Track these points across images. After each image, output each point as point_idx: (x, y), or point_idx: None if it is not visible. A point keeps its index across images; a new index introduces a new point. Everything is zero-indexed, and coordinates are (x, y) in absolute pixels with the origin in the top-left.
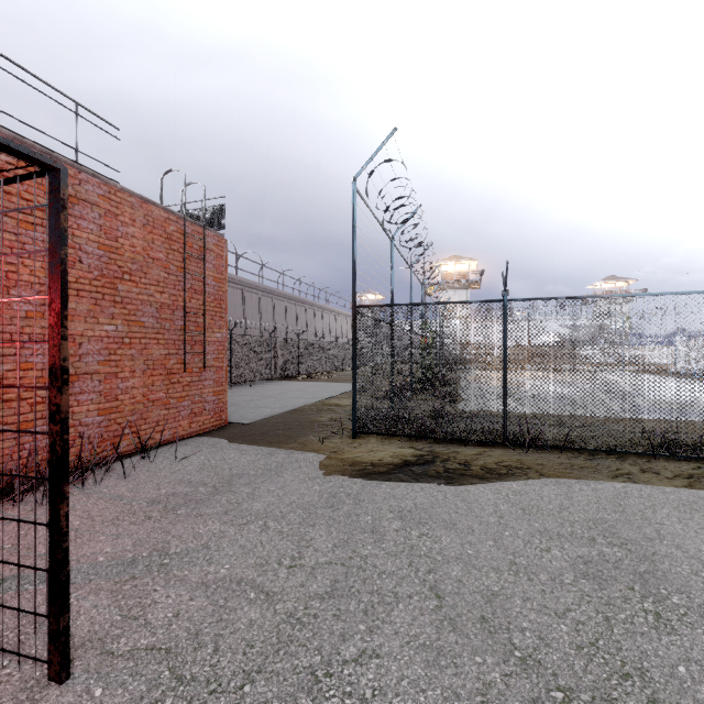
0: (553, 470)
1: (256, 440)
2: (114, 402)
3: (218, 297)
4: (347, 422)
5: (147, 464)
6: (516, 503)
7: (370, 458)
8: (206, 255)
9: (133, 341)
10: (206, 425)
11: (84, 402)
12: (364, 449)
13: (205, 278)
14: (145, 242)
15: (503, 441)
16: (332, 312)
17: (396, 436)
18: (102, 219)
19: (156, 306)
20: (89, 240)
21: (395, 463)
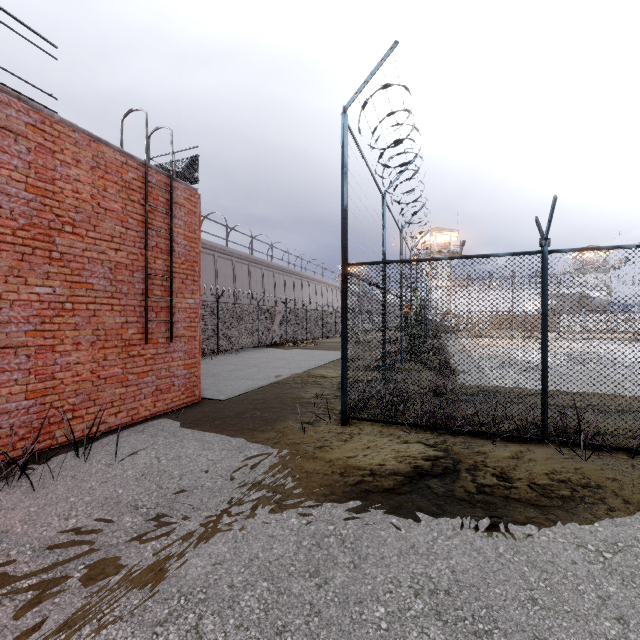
0: (639, 492)
1: (227, 425)
2: (50, 381)
3: (190, 258)
4: (334, 400)
5: (79, 465)
6: (626, 575)
7: (367, 460)
8: (175, 210)
9: (77, 307)
10: (175, 402)
11: (3, 383)
12: (358, 443)
13: (172, 236)
14: (94, 188)
15: (542, 437)
16: (318, 283)
17: (397, 424)
18: (32, 154)
19: (110, 265)
20: (12, 179)
21: (403, 472)
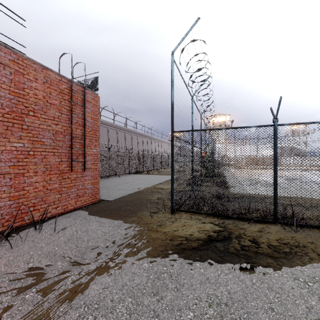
0: None
1: (112, 214)
2: (22, 191)
3: (94, 129)
4: (167, 201)
5: (36, 234)
6: None
7: (184, 232)
8: (86, 104)
9: (36, 153)
10: (86, 202)
11: None
12: (179, 223)
13: (85, 117)
14: (45, 93)
15: (274, 220)
16: (160, 141)
17: (199, 213)
18: (12, 75)
19: (53, 132)
20: (2, 88)
21: (202, 239)
